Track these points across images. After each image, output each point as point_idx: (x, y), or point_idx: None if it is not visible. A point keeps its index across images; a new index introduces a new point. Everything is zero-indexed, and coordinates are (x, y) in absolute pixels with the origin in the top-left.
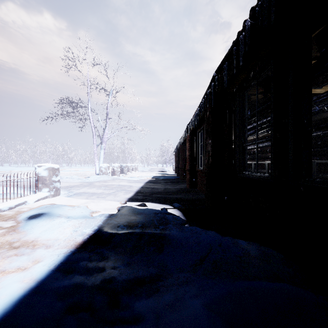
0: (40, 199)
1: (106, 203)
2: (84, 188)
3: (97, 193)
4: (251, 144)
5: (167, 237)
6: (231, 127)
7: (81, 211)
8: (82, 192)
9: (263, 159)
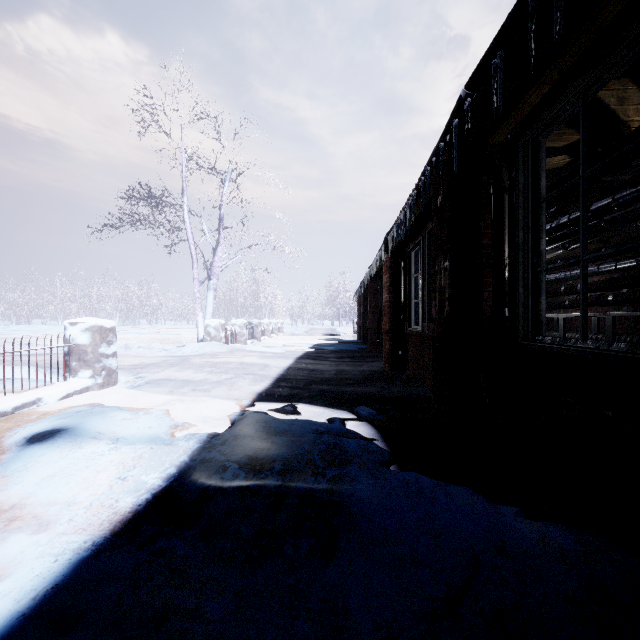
0: (73, 394)
1: (209, 403)
2: (168, 369)
3: (193, 382)
4: (563, 265)
5: (345, 505)
6: (503, 228)
7: (150, 424)
8: (163, 378)
9: (550, 309)
